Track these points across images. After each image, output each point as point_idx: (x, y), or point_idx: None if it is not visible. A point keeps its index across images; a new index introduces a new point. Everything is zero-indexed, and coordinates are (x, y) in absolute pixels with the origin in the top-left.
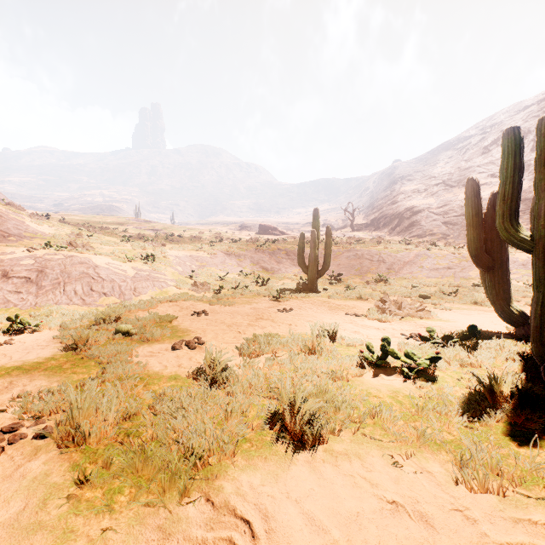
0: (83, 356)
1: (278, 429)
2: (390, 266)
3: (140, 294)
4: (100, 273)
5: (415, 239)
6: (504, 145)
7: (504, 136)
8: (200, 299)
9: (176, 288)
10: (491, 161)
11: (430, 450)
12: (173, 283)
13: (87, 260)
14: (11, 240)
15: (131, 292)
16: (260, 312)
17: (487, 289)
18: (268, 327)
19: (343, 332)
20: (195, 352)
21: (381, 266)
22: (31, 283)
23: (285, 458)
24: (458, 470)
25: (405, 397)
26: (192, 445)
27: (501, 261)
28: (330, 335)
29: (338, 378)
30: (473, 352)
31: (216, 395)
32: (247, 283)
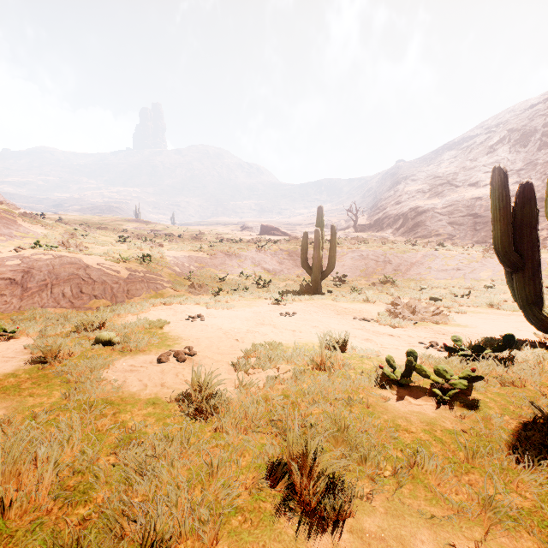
0: (50, 371)
1: (282, 490)
2: (396, 267)
3: (133, 296)
4: (91, 274)
5: (420, 240)
6: None
7: None
8: (197, 302)
9: (172, 290)
10: (497, 160)
11: (504, 530)
12: (169, 284)
13: (77, 260)
14: (0, 240)
15: (124, 294)
16: (260, 316)
17: (515, 292)
18: (269, 334)
19: (354, 340)
20: (184, 365)
21: (388, 267)
22: (16, 285)
23: None
24: None
25: (445, 431)
26: (155, 527)
27: (532, 260)
28: (340, 345)
29: (355, 403)
30: (510, 366)
31: (202, 429)
32: (248, 285)
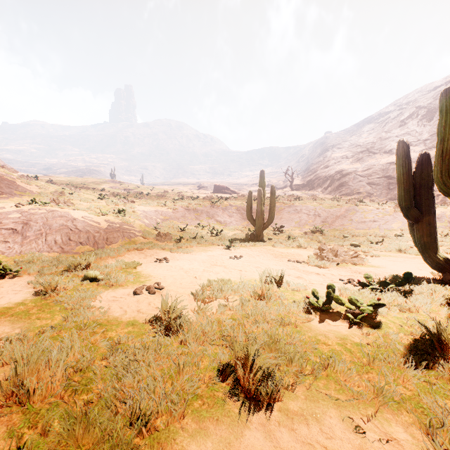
0: (50, 301)
1: (231, 383)
2: (324, 220)
3: (111, 243)
4: (77, 225)
5: (344, 197)
6: (442, 104)
7: (442, 96)
8: (162, 247)
9: (143, 238)
10: (407, 132)
11: (390, 410)
12: (140, 233)
13: (66, 214)
14: (3, 197)
15: (104, 241)
16: (214, 259)
17: (416, 239)
18: (221, 273)
19: (288, 277)
20: (154, 296)
21: (317, 220)
22: (17, 234)
23: (238, 421)
24: (429, 440)
25: (353, 344)
26: (140, 406)
27: (428, 214)
28: (277, 281)
29: (287, 324)
30: (409, 297)
31: (170, 343)
32: (203, 234)
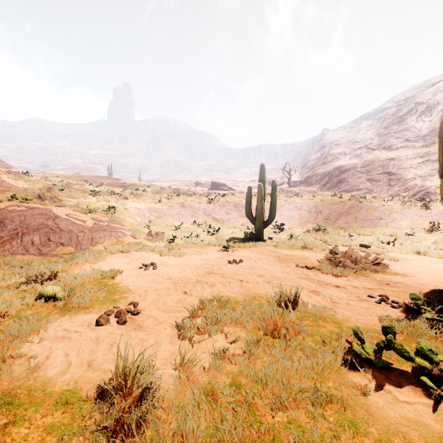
0: None
1: None
2: (327, 217)
3: (96, 243)
4: (59, 224)
5: (343, 194)
6: None
7: None
8: (152, 249)
9: (132, 237)
10: (406, 128)
11: None
12: (130, 232)
13: (48, 211)
14: None
15: (88, 242)
16: (209, 264)
17: None
18: (218, 285)
19: (301, 292)
20: (123, 329)
21: (319, 217)
22: None
23: None
24: None
25: None
26: None
27: None
28: (291, 301)
29: (328, 402)
30: None
31: None
32: (199, 233)
